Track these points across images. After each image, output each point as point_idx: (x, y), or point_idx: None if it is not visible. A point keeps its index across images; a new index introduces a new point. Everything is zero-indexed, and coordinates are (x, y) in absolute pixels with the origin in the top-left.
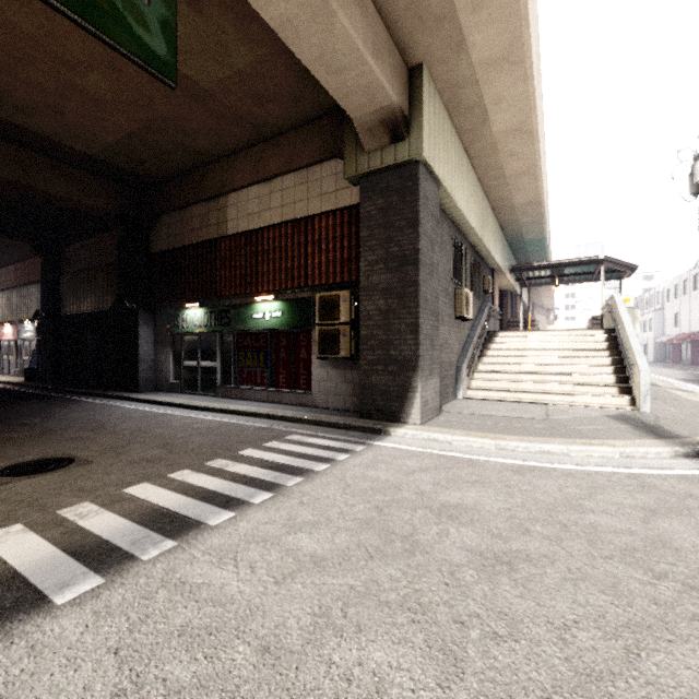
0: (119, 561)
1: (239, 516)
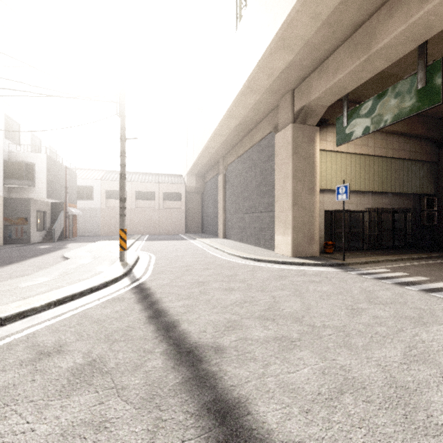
0: (379, 279)
1: (412, 290)
